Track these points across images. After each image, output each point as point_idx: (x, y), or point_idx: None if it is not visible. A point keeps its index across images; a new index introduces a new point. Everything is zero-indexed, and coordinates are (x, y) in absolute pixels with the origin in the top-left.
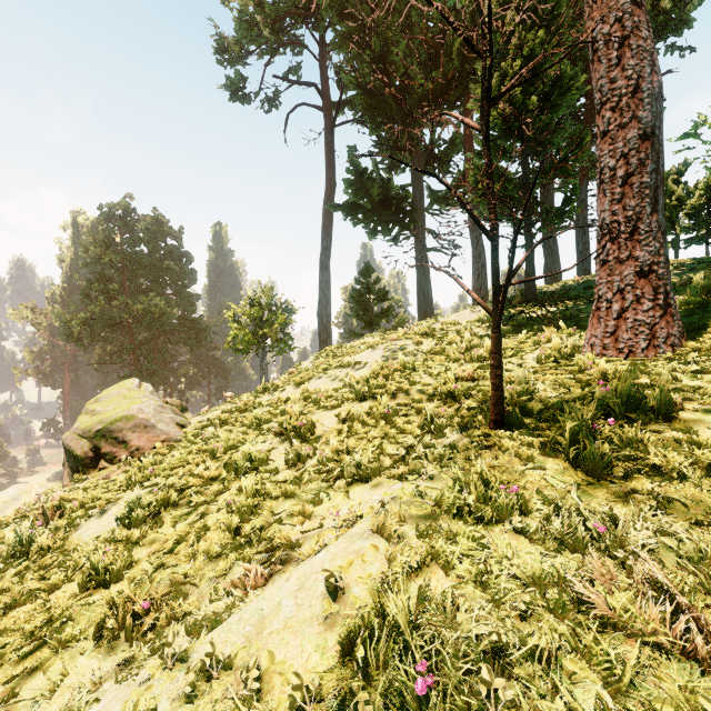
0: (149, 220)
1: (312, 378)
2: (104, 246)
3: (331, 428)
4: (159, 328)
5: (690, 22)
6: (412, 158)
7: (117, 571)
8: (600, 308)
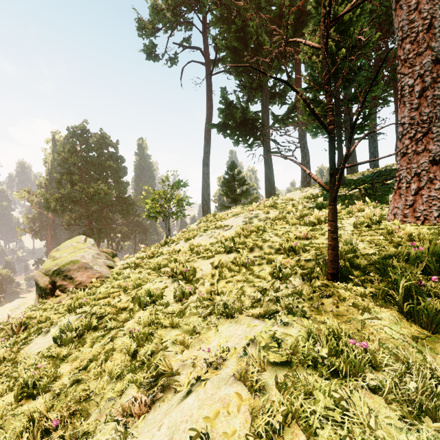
0: (97, 136)
1: (196, 235)
2: (70, 152)
3: (207, 272)
4: (104, 203)
5: None
6: (262, 94)
7: (43, 385)
8: (401, 187)
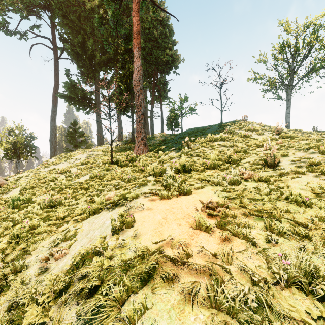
0: None
1: (61, 163)
2: None
3: (76, 170)
4: None
5: (178, 67)
6: (95, 82)
7: (33, 193)
8: (136, 145)
